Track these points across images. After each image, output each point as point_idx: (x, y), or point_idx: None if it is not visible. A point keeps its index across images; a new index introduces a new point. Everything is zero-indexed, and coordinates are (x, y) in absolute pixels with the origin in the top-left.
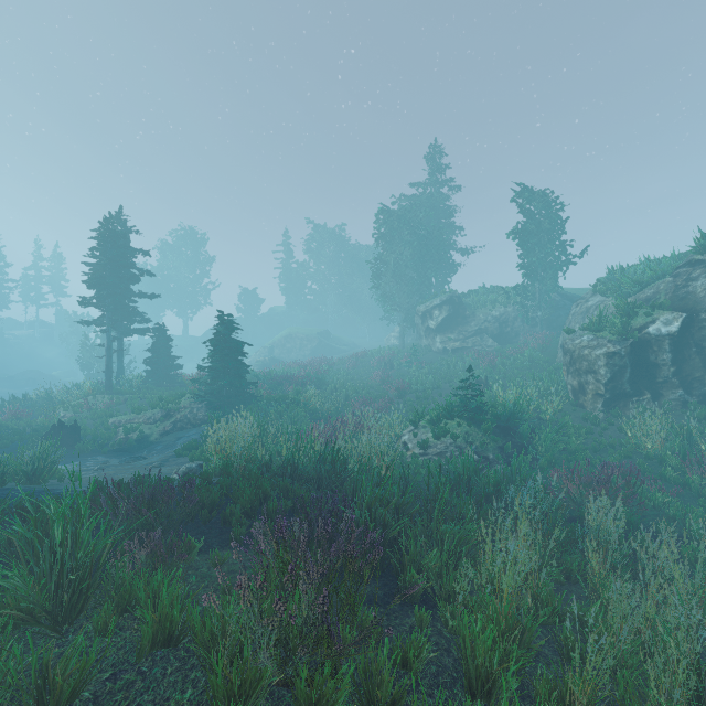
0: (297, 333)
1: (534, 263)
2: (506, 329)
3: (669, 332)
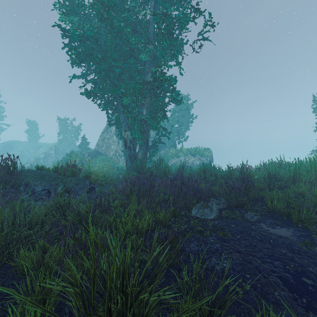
0: None
1: (31, 138)
2: (23, 154)
3: (43, 157)
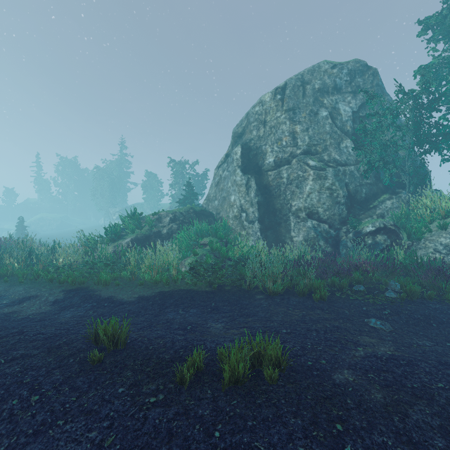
0: (47, 217)
1: (150, 197)
2: None
3: None
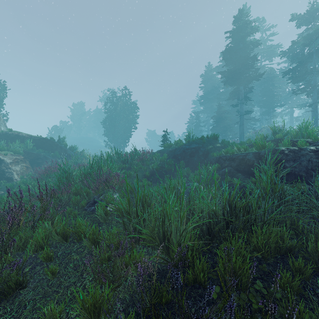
0: None
1: None
2: None
3: None
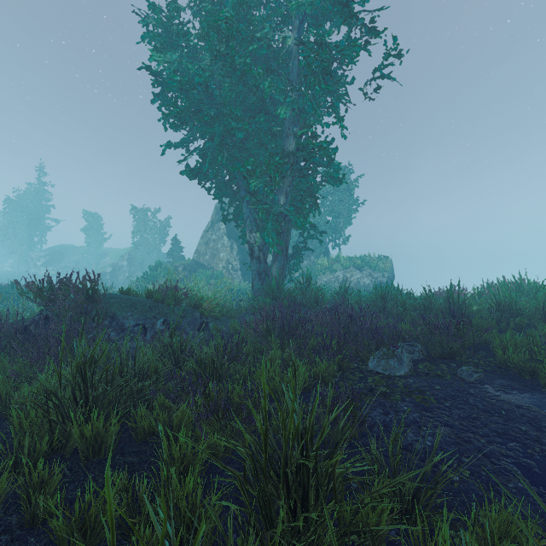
0: None
1: (91, 241)
2: (79, 266)
3: (110, 272)
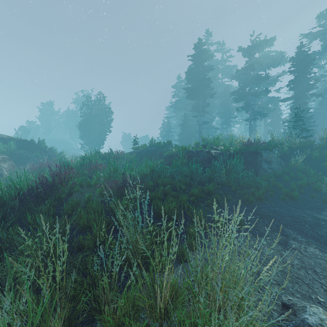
0: None
1: None
2: None
3: None
